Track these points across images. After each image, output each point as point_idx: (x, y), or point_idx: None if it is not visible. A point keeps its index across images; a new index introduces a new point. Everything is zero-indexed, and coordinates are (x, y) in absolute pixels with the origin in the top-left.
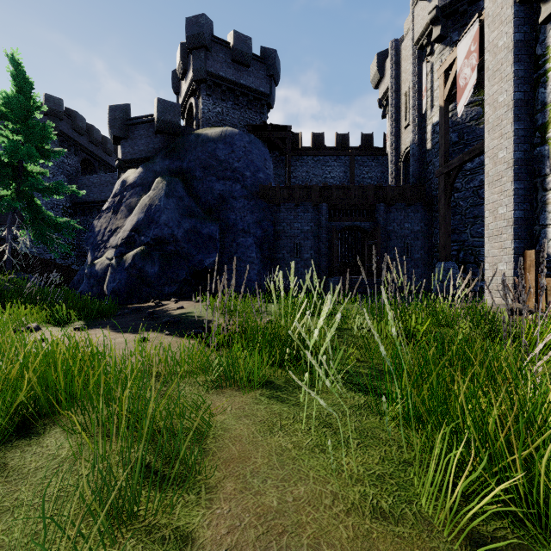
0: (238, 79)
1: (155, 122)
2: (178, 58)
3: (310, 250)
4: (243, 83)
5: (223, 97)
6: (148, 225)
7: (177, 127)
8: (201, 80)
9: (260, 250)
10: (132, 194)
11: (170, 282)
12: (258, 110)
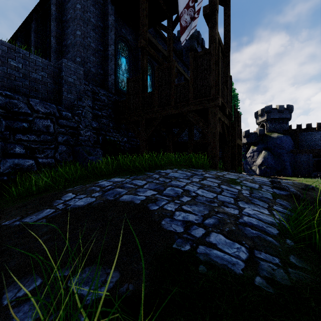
0: (279, 117)
1: (258, 134)
2: (259, 113)
3: (306, 165)
4: (281, 118)
5: (275, 123)
6: (265, 161)
7: (263, 135)
8: (268, 120)
9: (291, 166)
10: (256, 153)
11: (272, 173)
12: (285, 122)
